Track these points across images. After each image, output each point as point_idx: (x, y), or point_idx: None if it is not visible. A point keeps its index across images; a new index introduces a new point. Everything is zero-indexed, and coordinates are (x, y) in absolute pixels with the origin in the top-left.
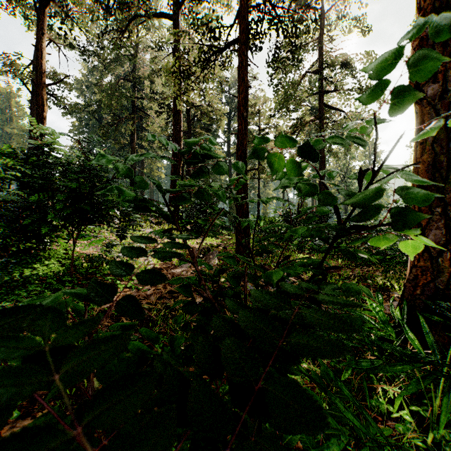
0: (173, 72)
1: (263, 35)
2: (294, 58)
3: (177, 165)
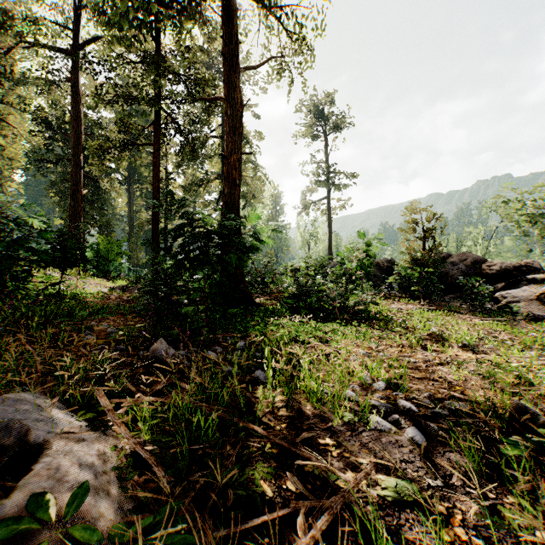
0: (96, 148)
1: (170, 135)
2: (193, 154)
3: (78, 208)
